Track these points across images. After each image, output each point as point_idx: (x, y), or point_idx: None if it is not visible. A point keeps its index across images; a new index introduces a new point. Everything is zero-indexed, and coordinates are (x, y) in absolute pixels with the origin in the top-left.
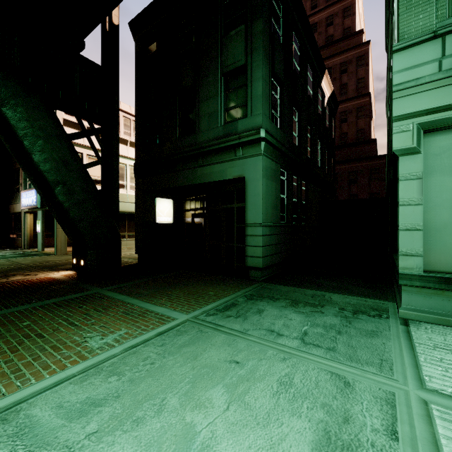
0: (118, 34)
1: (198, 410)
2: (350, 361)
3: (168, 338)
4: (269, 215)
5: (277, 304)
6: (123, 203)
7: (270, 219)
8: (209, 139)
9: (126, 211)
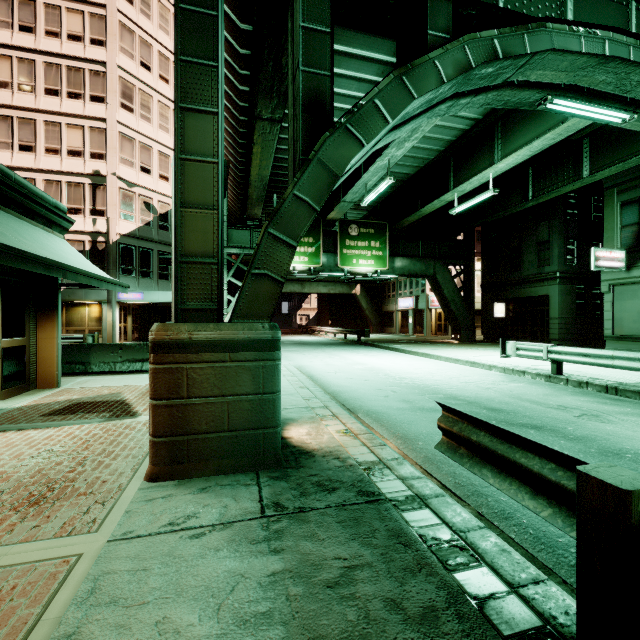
0: None
1: None
2: None
3: None
4: (564, 313)
5: None
6: None
7: (564, 315)
8: (528, 274)
9: None
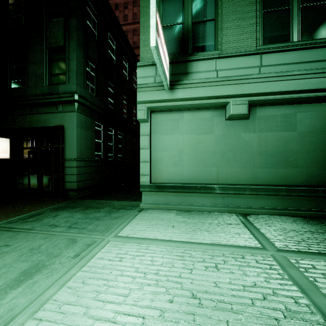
0: None
1: None
2: (89, 232)
3: None
4: (84, 153)
5: (73, 210)
6: None
7: (84, 156)
8: (36, 94)
9: None
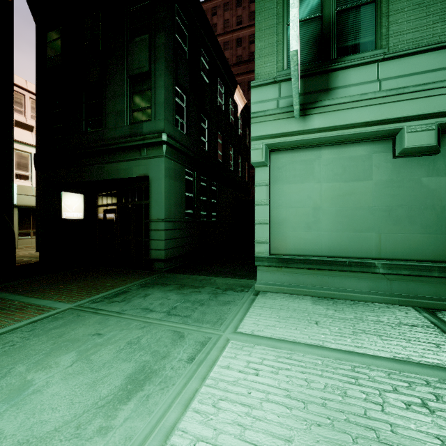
0: (11, 11)
1: (43, 371)
2: (196, 323)
3: (40, 324)
4: (173, 211)
5: (165, 289)
6: (27, 196)
7: (173, 215)
8: (116, 137)
9: (31, 205)
